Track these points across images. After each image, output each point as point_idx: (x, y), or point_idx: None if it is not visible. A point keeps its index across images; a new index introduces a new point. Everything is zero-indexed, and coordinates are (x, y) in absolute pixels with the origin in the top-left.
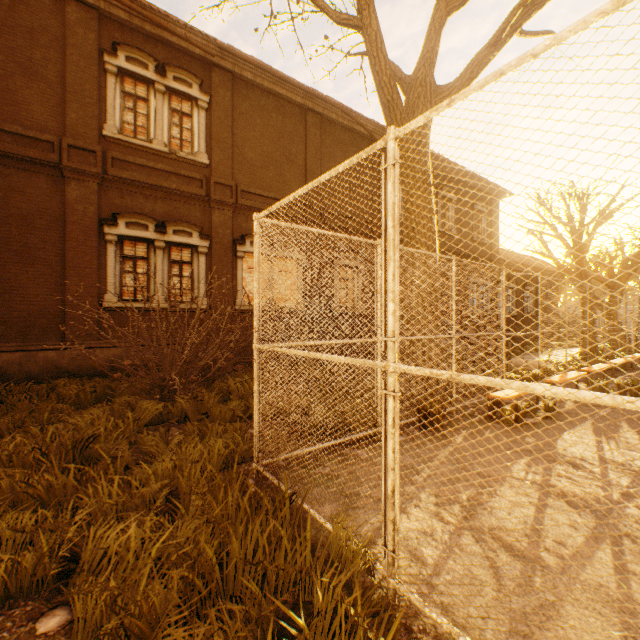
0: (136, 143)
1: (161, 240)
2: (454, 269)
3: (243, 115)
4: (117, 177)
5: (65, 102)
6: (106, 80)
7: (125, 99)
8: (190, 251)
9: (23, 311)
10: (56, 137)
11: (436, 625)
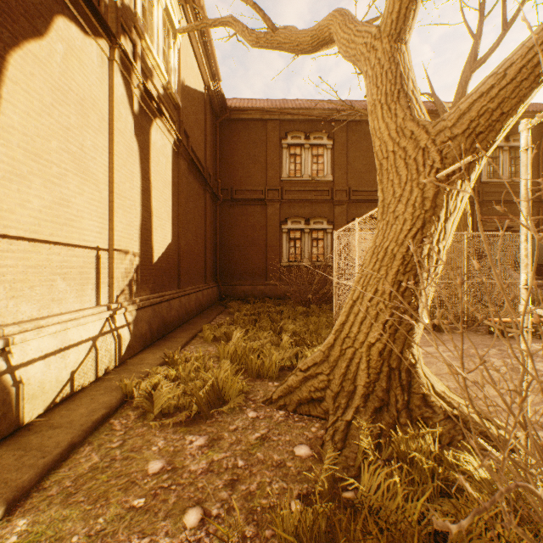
0: (295, 180)
1: (307, 228)
2: (465, 240)
3: (353, 143)
4: (287, 200)
5: (266, 169)
6: (282, 152)
7: (290, 158)
8: (322, 232)
9: (252, 267)
10: (263, 187)
11: None
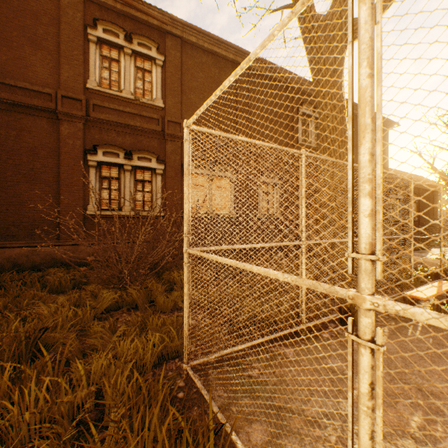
0: (110, 93)
1: (128, 164)
2: None
3: (189, 70)
4: (96, 118)
5: (60, 64)
6: (89, 47)
7: (103, 61)
8: (150, 173)
9: (30, 218)
10: (53, 90)
11: None
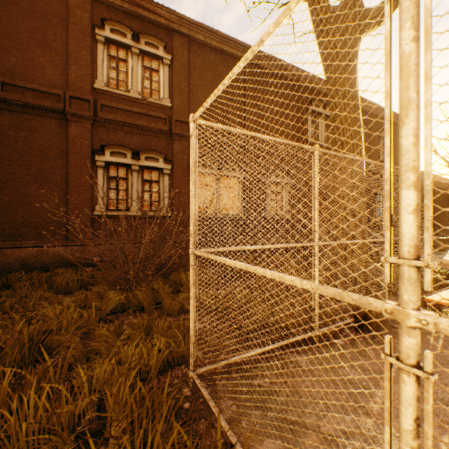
0: (118, 93)
1: (136, 165)
2: None
3: (196, 68)
4: (104, 118)
5: (68, 65)
6: (97, 47)
7: (110, 61)
8: (157, 173)
9: (39, 218)
10: (62, 91)
11: None
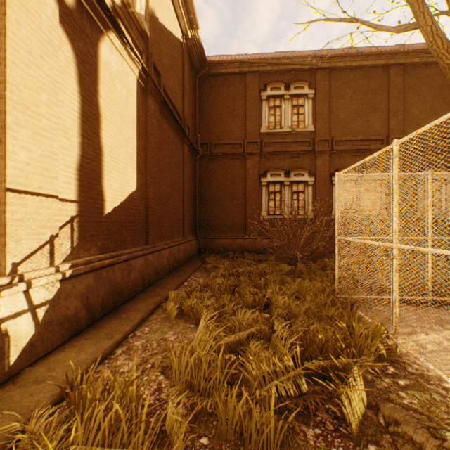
0: (275, 132)
1: (287, 181)
2: None
3: (336, 91)
4: (266, 152)
5: (245, 123)
6: (261, 105)
7: (269, 110)
8: (302, 184)
9: (231, 221)
10: (242, 140)
11: (415, 361)
